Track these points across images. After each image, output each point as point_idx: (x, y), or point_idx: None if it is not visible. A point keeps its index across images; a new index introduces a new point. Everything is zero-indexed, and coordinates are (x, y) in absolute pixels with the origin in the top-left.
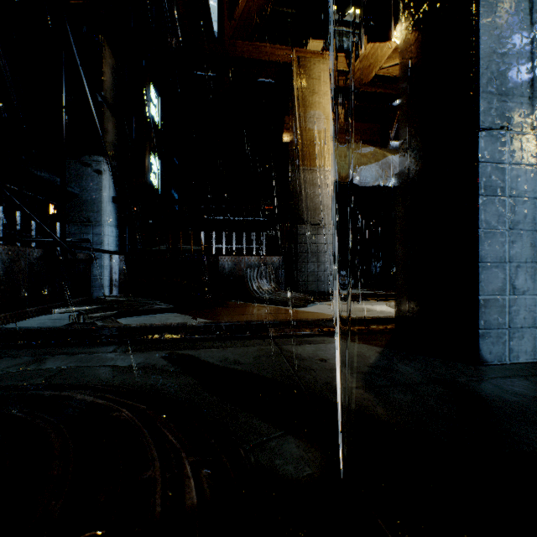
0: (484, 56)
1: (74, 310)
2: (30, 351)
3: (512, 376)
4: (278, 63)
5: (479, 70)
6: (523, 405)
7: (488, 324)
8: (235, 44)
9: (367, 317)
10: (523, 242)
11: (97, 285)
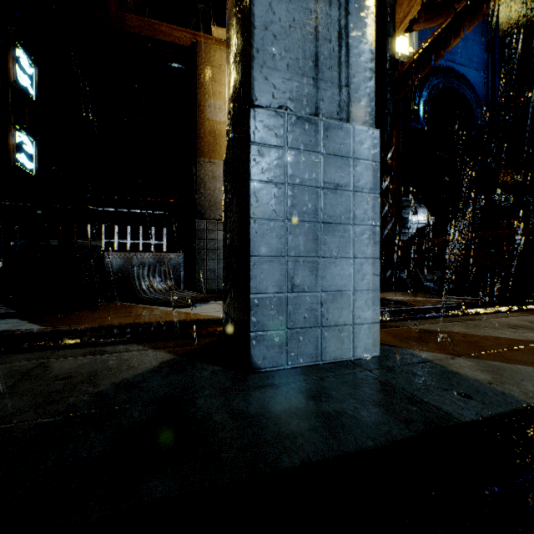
0: (260, 24)
1: None
2: None
3: (266, 385)
4: (176, 45)
5: (251, 38)
6: (214, 430)
7: (262, 325)
8: (124, 16)
9: (215, 318)
10: (305, 235)
11: None
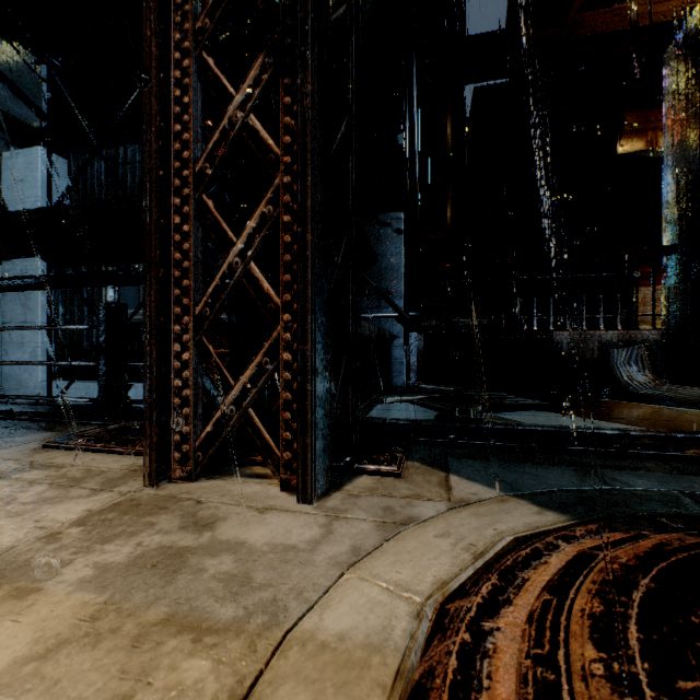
0: None
1: (402, 399)
2: (535, 456)
3: None
4: (657, 25)
5: None
6: None
7: None
8: (581, 18)
9: None
10: None
11: (397, 370)
